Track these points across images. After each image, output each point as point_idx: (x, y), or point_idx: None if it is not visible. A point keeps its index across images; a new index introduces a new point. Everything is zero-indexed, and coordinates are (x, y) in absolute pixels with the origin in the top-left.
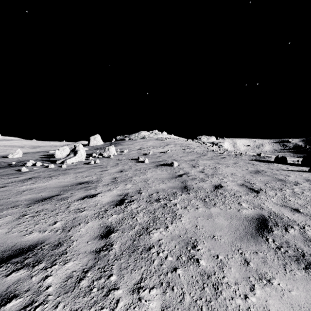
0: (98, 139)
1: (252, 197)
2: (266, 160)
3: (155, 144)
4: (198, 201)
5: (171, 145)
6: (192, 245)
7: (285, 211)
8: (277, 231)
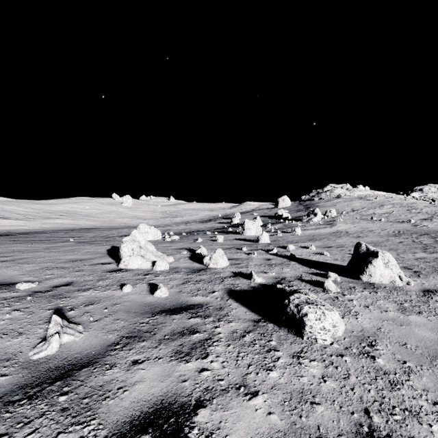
0: (286, 201)
1: None
2: None
3: (364, 205)
4: None
5: (387, 205)
6: None
7: None
8: None
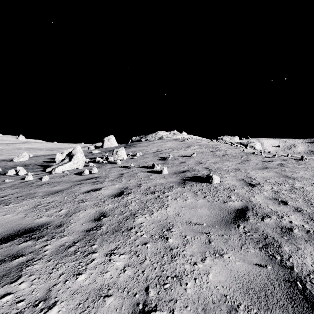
0: (112, 141)
1: None
2: None
3: (174, 145)
4: None
5: (195, 146)
6: None
7: None
8: None
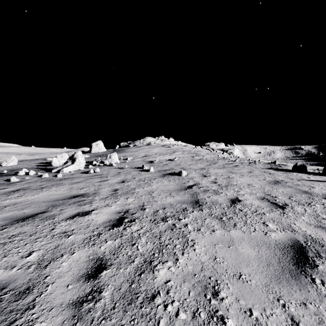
0: (100, 146)
1: (278, 214)
2: (283, 169)
3: (161, 151)
4: (214, 220)
5: (179, 152)
6: (212, 291)
7: (324, 235)
8: (322, 266)
